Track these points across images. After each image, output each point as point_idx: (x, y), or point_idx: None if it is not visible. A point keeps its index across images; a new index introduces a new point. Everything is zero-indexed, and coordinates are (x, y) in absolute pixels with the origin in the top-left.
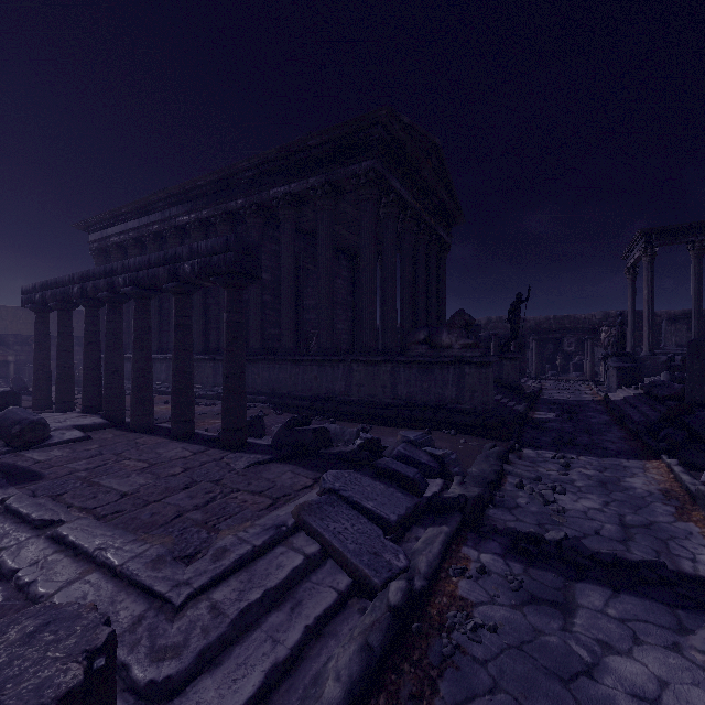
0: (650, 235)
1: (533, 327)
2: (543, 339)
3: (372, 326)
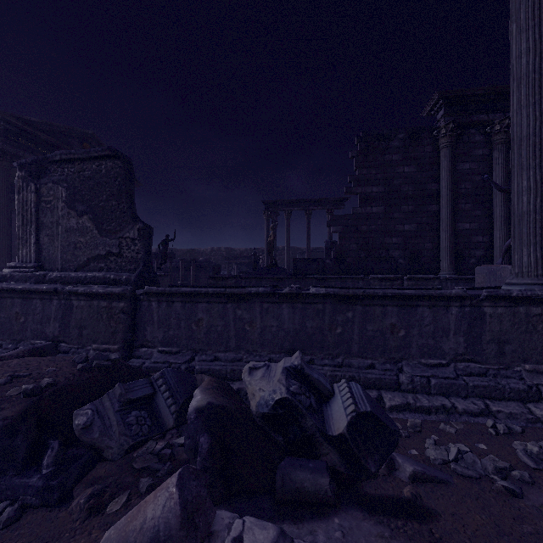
0: (267, 204)
1: (239, 255)
2: (240, 263)
3: (3, 254)
